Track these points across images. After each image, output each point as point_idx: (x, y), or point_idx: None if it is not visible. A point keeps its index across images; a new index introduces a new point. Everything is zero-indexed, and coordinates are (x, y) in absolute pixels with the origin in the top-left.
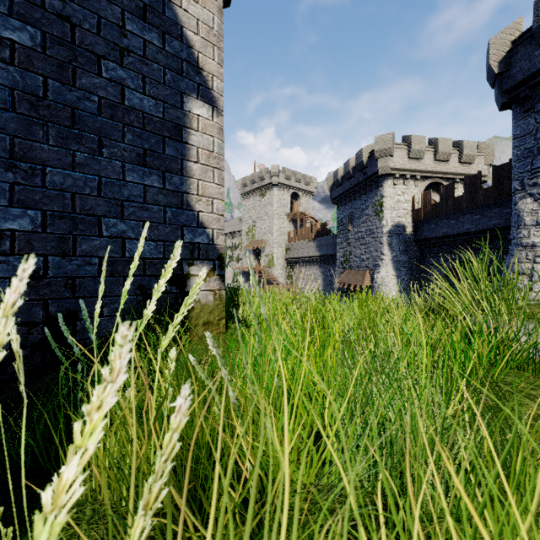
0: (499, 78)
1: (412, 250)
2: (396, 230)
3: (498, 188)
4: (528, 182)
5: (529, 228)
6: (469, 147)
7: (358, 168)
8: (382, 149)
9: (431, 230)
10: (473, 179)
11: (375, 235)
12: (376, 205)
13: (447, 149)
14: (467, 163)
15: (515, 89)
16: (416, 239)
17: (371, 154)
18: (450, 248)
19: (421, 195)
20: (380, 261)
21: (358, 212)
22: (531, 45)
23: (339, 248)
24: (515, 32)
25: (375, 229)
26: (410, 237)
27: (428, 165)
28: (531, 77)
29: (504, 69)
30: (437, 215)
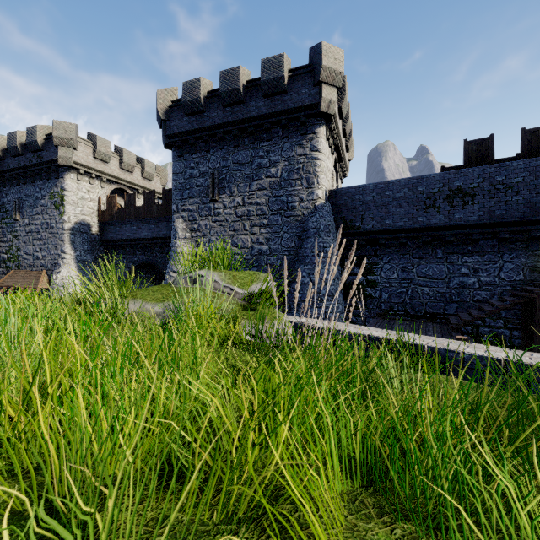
0: (164, 124)
1: (98, 250)
2: (81, 228)
3: (166, 207)
4: (181, 207)
5: (181, 240)
6: (149, 166)
7: (30, 147)
8: (63, 138)
9: (117, 233)
10: (150, 195)
11: (55, 231)
12: (56, 197)
13: (132, 162)
14: (148, 179)
15: (173, 137)
16: (102, 239)
17: (49, 138)
18: (133, 250)
19: (107, 197)
20: (60, 259)
21: (30, 199)
22: (182, 111)
23: (0, 241)
24: (173, 95)
25: (54, 223)
26: (96, 237)
27: (114, 171)
28: (182, 134)
29: (167, 119)
30: (122, 219)
